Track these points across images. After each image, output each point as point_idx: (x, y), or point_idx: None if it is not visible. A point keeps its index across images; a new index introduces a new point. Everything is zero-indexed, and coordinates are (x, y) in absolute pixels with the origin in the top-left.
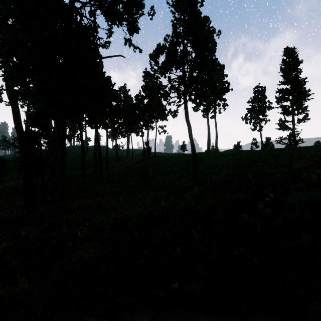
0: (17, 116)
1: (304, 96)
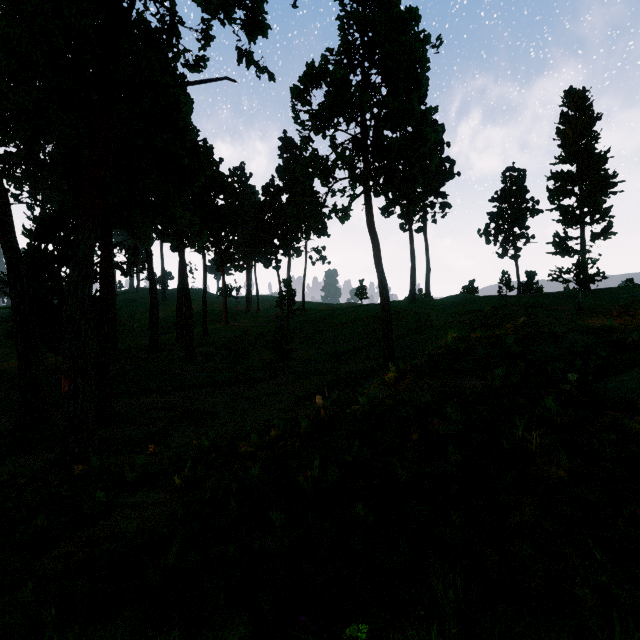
0: (4, 216)
1: (605, 187)
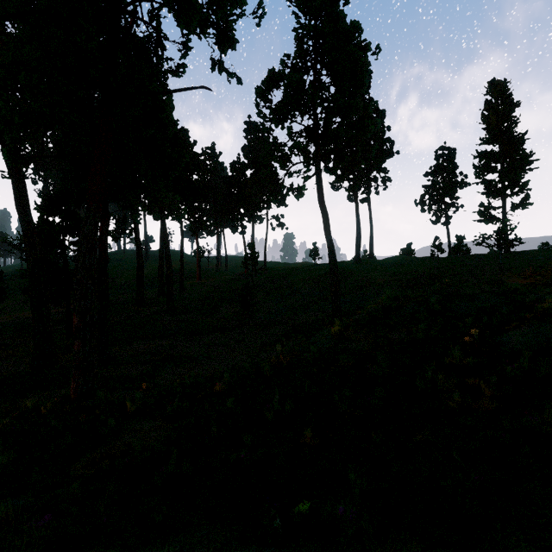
0: (21, 196)
1: (523, 164)
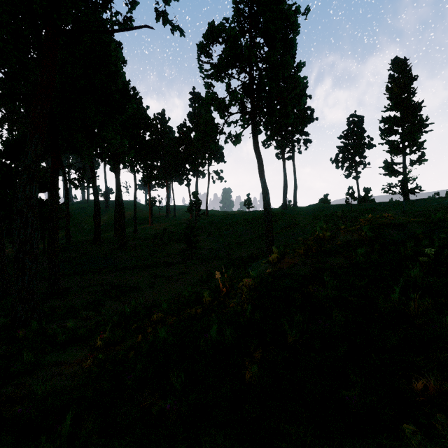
0: None
1: (420, 127)
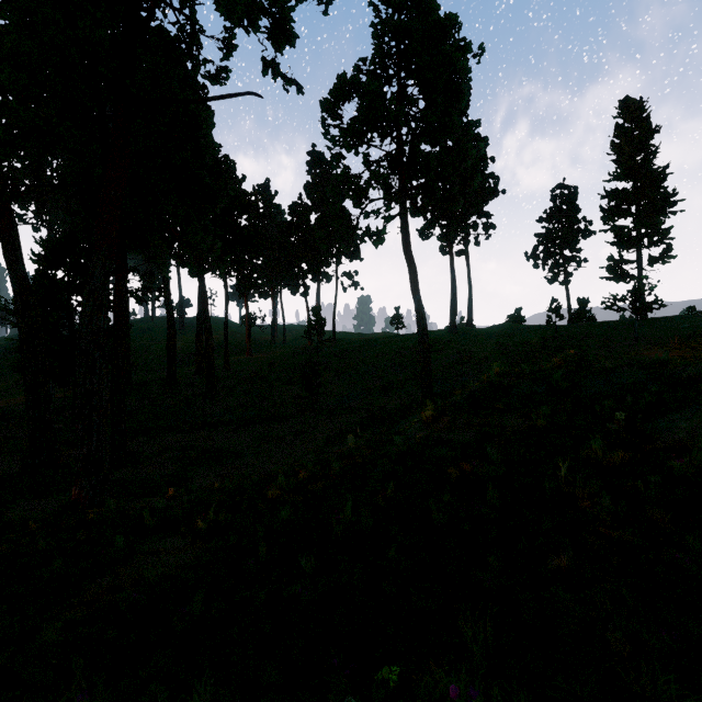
0: (11, 240)
1: (664, 206)
